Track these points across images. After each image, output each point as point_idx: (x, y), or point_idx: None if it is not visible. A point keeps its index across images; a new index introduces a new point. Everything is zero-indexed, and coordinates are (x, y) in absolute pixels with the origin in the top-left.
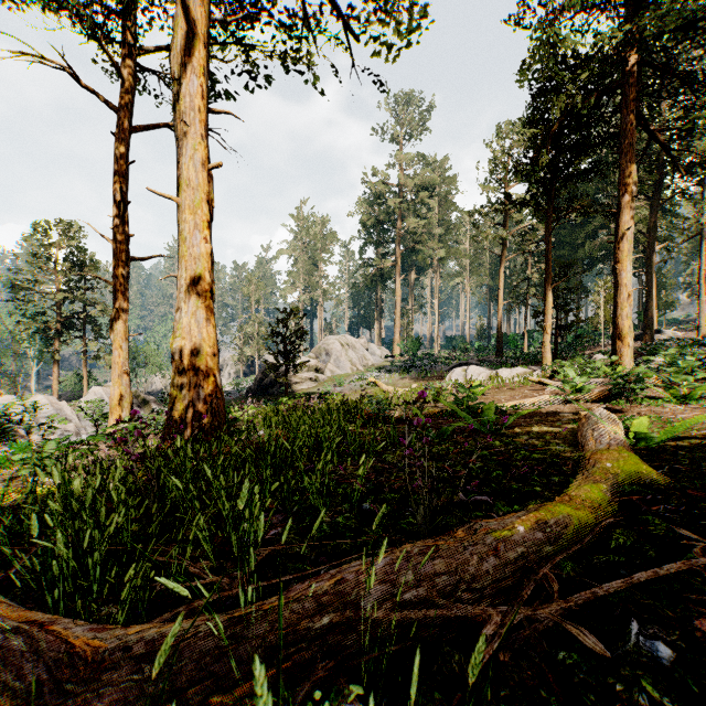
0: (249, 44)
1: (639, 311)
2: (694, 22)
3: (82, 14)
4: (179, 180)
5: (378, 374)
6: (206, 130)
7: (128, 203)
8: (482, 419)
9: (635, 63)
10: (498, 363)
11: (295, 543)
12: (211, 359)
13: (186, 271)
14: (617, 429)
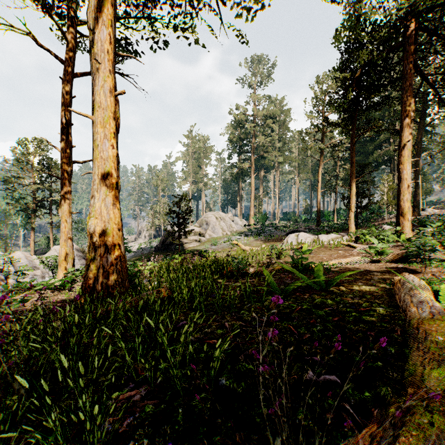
0: (153, 18)
1: None
2: None
3: None
4: (93, 103)
5: (240, 237)
6: (114, 67)
7: (71, 125)
8: (315, 278)
9: (413, 29)
10: (318, 230)
11: (145, 442)
12: (116, 233)
13: (98, 169)
14: (428, 294)
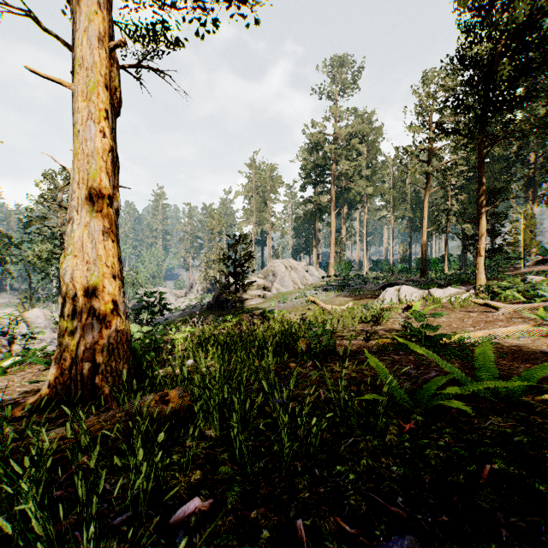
0: None
1: None
2: None
3: None
4: (73, 62)
5: (316, 292)
6: (109, 4)
7: None
8: (475, 372)
9: None
10: (425, 283)
11: None
12: (109, 281)
13: (79, 173)
14: None
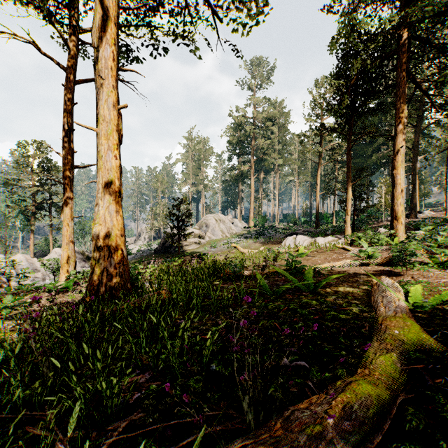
0: (153, 26)
1: (407, 199)
2: (445, 11)
3: (41, 6)
4: (97, 116)
5: (239, 239)
6: (117, 82)
7: (73, 130)
8: (304, 281)
9: (406, 38)
10: (316, 233)
11: (150, 410)
12: (119, 238)
13: (102, 179)
14: (399, 295)
